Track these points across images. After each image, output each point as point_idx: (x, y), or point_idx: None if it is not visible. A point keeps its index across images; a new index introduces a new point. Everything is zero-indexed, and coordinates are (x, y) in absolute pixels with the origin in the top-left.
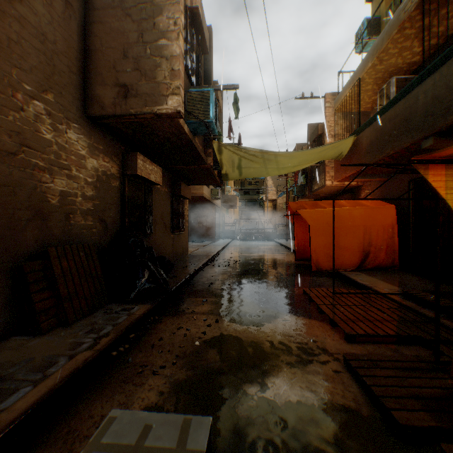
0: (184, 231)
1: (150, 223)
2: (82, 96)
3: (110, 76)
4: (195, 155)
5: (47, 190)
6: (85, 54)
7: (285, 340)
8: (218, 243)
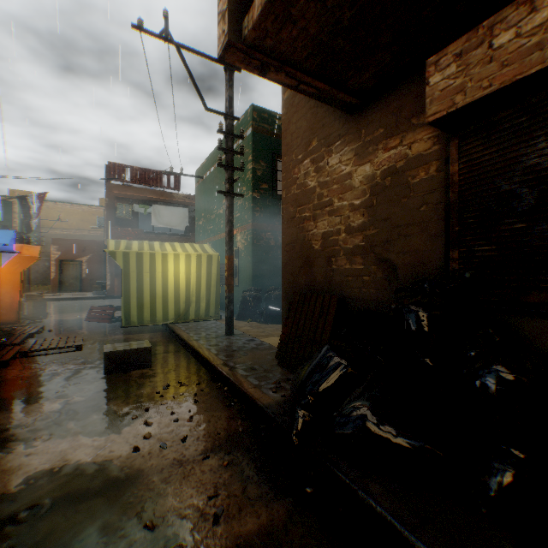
0: None
1: None
2: None
3: None
4: None
5: (312, 237)
6: None
7: None
8: None
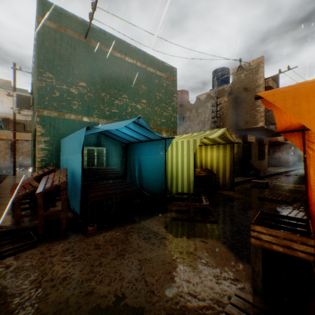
0: (264, 159)
1: (250, 156)
2: (234, 125)
3: (242, 119)
4: (269, 130)
5: None
6: (235, 114)
7: (295, 186)
8: (290, 167)
